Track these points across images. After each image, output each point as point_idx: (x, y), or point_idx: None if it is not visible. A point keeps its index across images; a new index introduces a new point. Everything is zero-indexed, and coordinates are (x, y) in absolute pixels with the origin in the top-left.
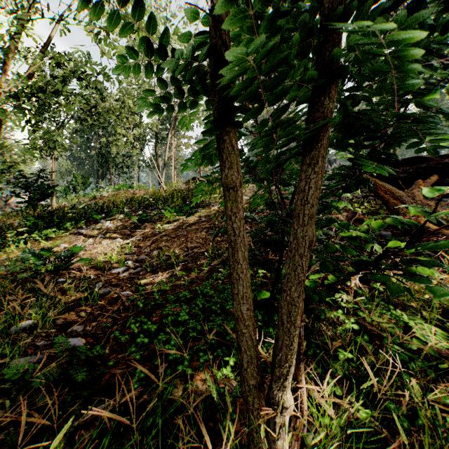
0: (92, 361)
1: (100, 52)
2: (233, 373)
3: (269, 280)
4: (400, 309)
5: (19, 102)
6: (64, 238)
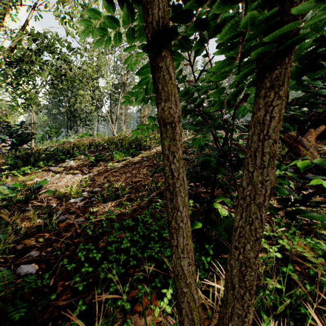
0: (40, 289)
1: (67, 33)
2: (170, 304)
3: (199, 210)
4: (312, 236)
5: (1, 67)
6: (37, 173)
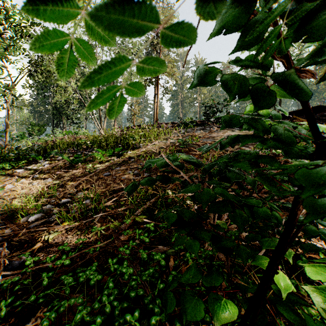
0: None
1: None
2: None
3: (210, 245)
4: None
5: None
6: (0, 177)
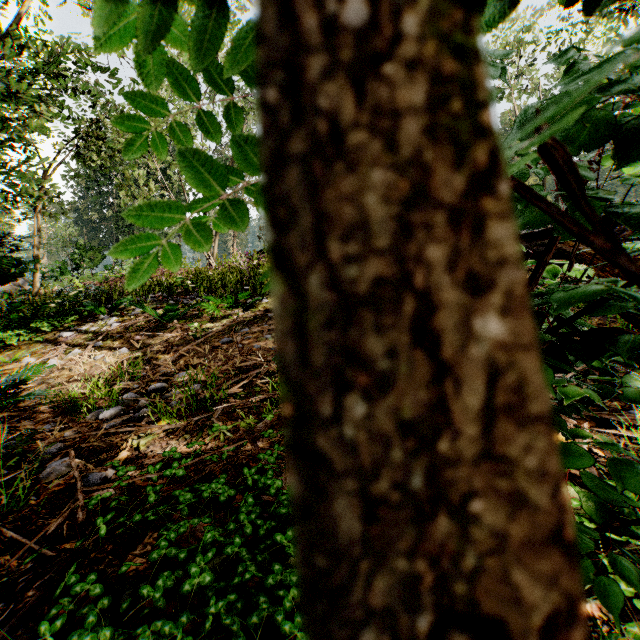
0: None
1: None
2: None
3: None
4: None
5: None
6: (34, 346)
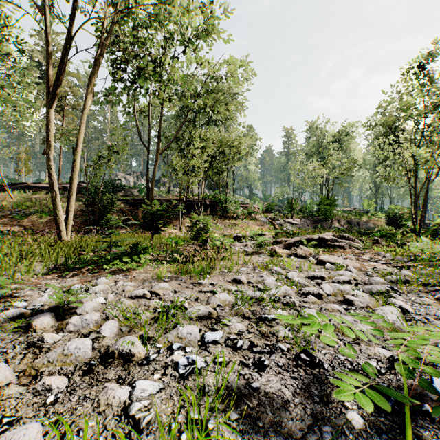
0: None
1: None
2: None
3: None
4: None
5: None
6: None
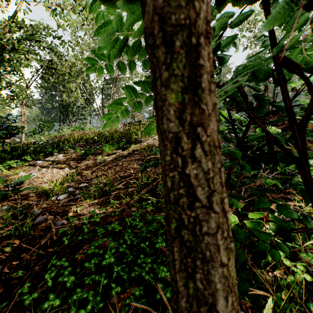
0: None
1: (57, 25)
2: None
3: None
4: None
5: None
6: (24, 167)
